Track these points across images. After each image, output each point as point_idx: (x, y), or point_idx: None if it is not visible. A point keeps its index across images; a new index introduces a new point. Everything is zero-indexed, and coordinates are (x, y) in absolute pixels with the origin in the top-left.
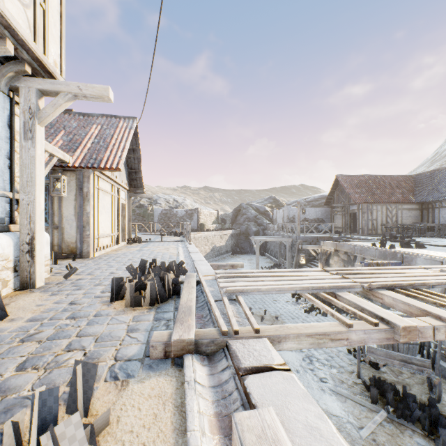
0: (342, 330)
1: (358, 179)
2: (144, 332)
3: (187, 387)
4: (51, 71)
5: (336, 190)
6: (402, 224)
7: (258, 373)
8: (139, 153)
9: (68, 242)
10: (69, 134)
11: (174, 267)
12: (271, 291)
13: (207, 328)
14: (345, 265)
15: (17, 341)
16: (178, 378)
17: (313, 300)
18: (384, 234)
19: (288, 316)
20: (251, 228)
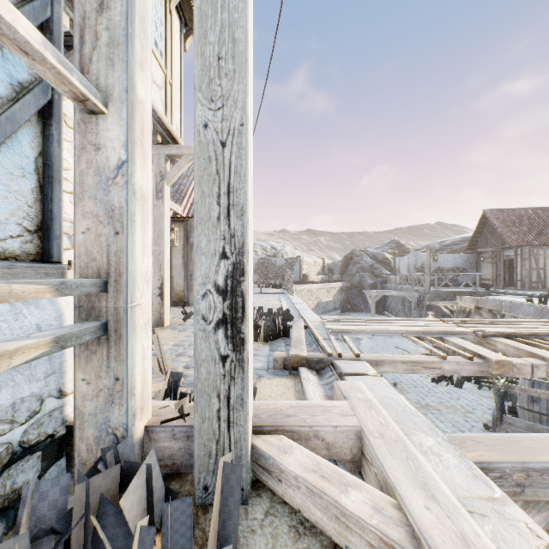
0: (435, 360)
1: (517, 214)
2: (264, 356)
3: (303, 380)
4: (175, 137)
5: (484, 230)
6: None
7: (355, 376)
8: None
9: (177, 290)
10: (174, 184)
11: (281, 314)
12: (375, 333)
13: (316, 353)
14: None
15: (174, 355)
16: (295, 380)
17: (416, 341)
18: None
19: (410, 384)
20: (366, 281)
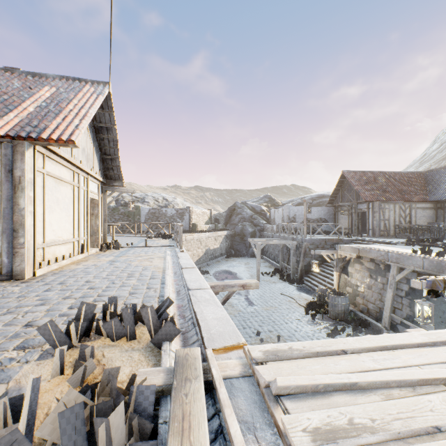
0: None
1: (366, 175)
2: None
3: None
4: None
5: (342, 188)
6: (420, 225)
7: None
8: (114, 133)
9: None
10: (4, 94)
11: (150, 322)
12: None
13: None
14: (373, 276)
15: None
16: None
17: None
18: (409, 237)
19: None
20: (247, 229)
